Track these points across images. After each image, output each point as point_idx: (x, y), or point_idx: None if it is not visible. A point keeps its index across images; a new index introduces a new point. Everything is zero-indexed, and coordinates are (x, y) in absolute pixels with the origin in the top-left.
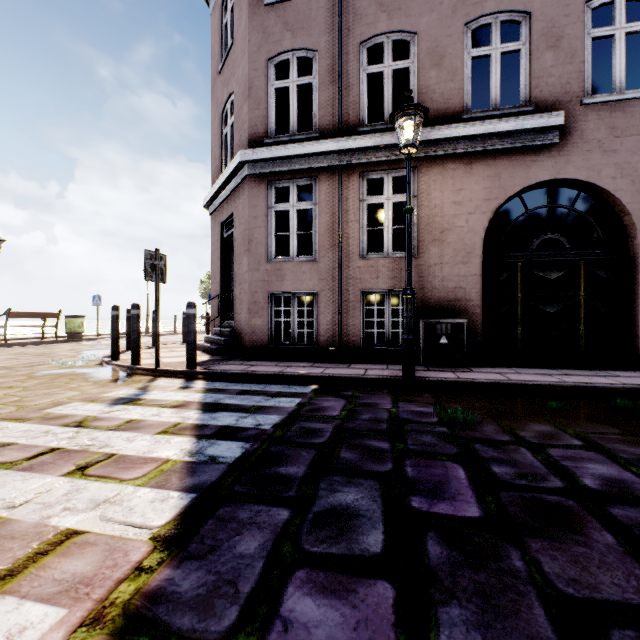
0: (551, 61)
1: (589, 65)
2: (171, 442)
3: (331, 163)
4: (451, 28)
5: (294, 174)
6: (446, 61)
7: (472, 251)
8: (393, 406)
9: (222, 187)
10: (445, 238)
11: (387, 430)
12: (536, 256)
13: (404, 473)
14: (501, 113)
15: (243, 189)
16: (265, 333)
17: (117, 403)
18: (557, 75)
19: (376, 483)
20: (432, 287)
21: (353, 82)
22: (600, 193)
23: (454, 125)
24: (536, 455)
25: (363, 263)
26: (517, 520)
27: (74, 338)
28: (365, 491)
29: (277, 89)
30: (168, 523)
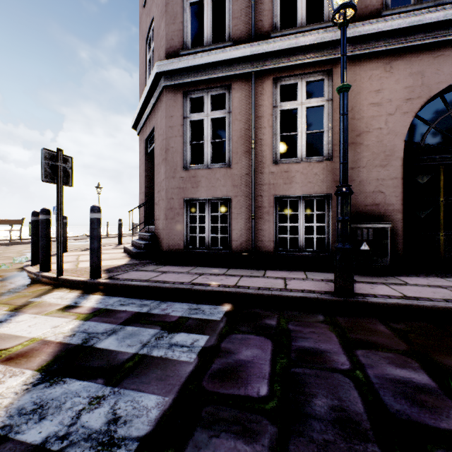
0: None
1: None
2: None
3: (244, 70)
4: None
5: (208, 84)
6: None
7: (392, 153)
8: (352, 362)
9: (144, 105)
10: (362, 141)
11: None
12: None
13: None
14: (425, 6)
15: (161, 102)
16: (180, 238)
17: None
18: None
19: None
20: None
21: None
22: None
23: (375, 20)
24: None
25: (276, 168)
26: None
27: None
28: None
29: (192, 4)
30: None
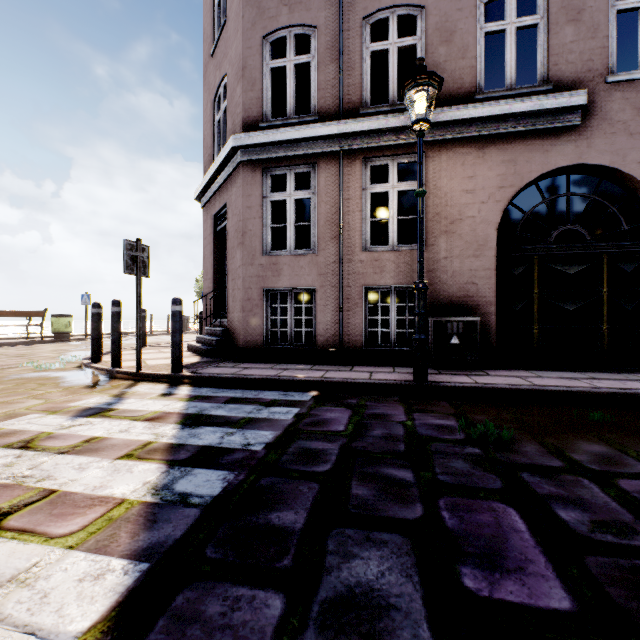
0: (571, 36)
1: (613, 40)
2: (133, 471)
3: (331, 148)
4: (462, 1)
5: (291, 160)
6: (456, 37)
7: (485, 243)
8: (408, 418)
9: (214, 176)
10: (455, 229)
11: (406, 452)
12: (554, 249)
13: (441, 522)
14: (517, 93)
15: (236, 177)
16: (260, 333)
17: (82, 415)
18: (578, 51)
19: (406, 541)
20: (441, 282)
21: (355, 60)
22: (624, 180)
23: (466, 106)
24: (606, 490)
25: (366, 257)
26: (632, 616)
27: (61, 338)
28: (392, 556)
29: (273, 69)
30: (93, 627)
